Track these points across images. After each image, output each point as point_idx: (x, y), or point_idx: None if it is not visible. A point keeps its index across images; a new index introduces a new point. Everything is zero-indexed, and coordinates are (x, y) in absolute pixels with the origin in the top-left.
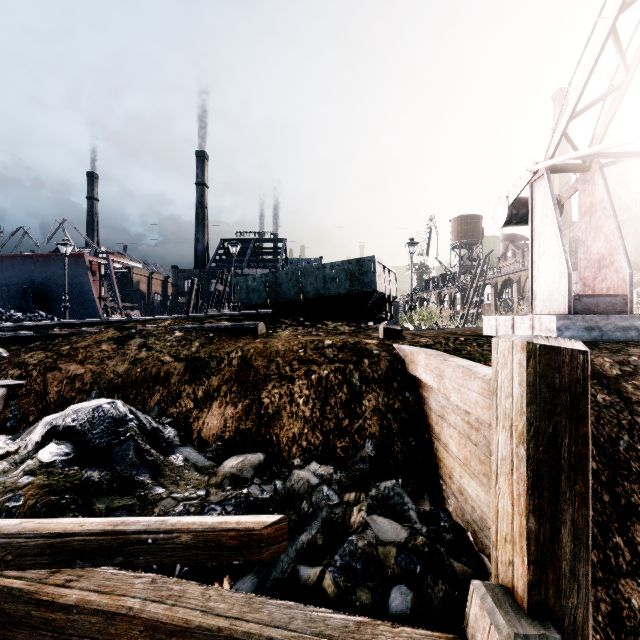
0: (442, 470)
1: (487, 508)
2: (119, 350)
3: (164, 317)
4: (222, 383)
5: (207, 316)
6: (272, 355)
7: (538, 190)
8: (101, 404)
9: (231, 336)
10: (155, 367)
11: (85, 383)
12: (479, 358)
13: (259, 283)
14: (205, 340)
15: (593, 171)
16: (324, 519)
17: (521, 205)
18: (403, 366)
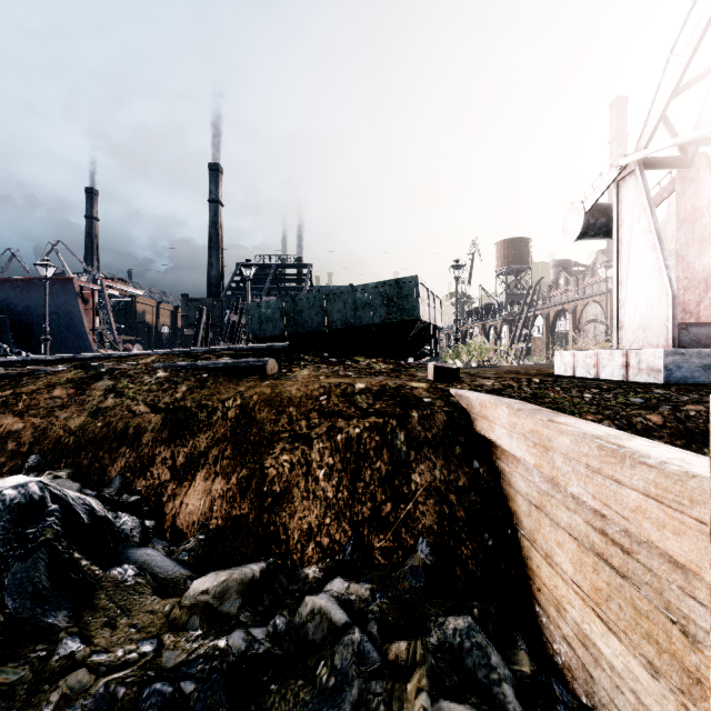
0: (540, 591)
1: (656, 704)
2: (77, 396)
3: (152, 352)
4: (212, 444)
5: (206, 351)
6: (283, 404)
7: (626, 191)
8: (3, 489)
9: (231, 377)
10: (122, 420)
11: (22, 444)
12: (570, 409)
13: (274, 310)
14: (195, 383)
15: (697, 166)
16: (355, 705)
17: (600, 212)
18: (468, 422)
